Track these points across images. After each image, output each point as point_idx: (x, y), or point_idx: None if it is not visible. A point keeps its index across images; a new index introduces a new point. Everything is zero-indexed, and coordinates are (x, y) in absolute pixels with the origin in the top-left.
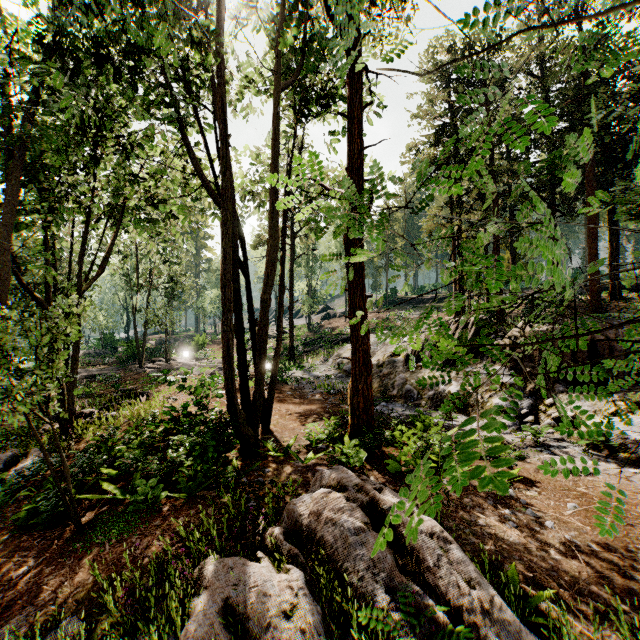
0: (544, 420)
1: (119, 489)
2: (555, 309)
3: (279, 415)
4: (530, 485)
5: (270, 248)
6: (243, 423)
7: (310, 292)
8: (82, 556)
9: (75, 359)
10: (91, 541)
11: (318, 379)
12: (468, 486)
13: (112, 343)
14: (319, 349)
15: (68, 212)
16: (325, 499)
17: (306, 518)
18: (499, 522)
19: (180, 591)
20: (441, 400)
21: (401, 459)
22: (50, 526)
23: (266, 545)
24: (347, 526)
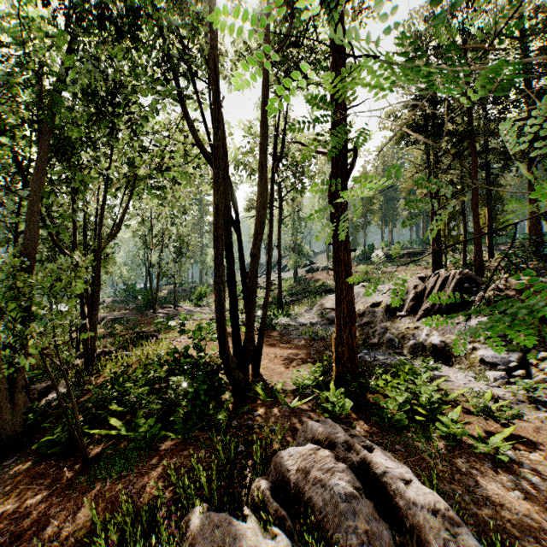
0: (535, 374)
1: (124, 425)
2: (536, 262)
3: (268, 359)
4: (531, 447)
5: (259, 205)
6: (234, 368)
7: (296, 249)
8: (86, 490)
9: (96, 306)
10: (95, 475)
11: (303, 326)
12: (461, 444)
13: (133, 292)
14: (304, 299)
15: (89, 180)
16: (313, 456)
17: (293, 474)
18: (502, 490)
19: (166, 544)
20: (422, 350)
21: (387, 410)
22: (65, 456)
23: (253, 498)
24: (337, 489)
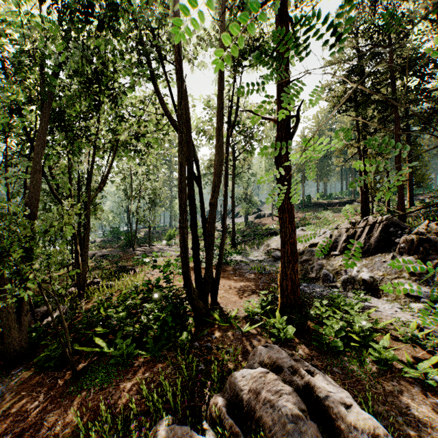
0: None
1: (106, 344)
2: None
3: (224, 290)
4: None
5: (216, 163)
6: (196, 298)
7: (246, 199)
8: (74, 399)
9: (86, 245)
10: (82, 386)
11: (253, 262)
12: (391, 368)
13: (118, 234)
14: (253, 240)
15: (80, 145)
16: (263, 379)
17: (246, 394)
18: (432, 412)
19: None
20: (354, 283)
21: (325, 336)
22: (59, 368)
23: (211, 413)
24: (284, 410)
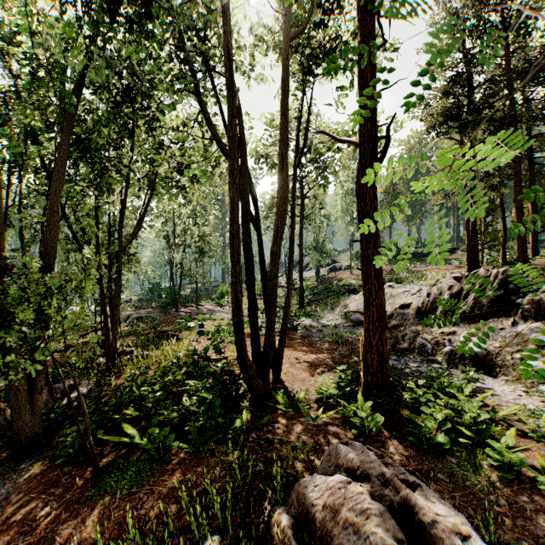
0: None
1: (138, 432)
2: None
3: (289, 363)
4: None
5: (280, 200)
6: (253, 375)
7: (318, 247)
8: (95, 505)
9: (117, 306)
10: (105, 489)
11: (326, 327)
12: (519, 476)
13: (158, 291)
14: (326, 299)
15: (109, 180)
16: (343, 491)
17: (319, 511)
18: None
19: None
20: (460, 357)
21: (424, 428)
22: (78, 462)
23: (272, 534)
24: (374, 538)
